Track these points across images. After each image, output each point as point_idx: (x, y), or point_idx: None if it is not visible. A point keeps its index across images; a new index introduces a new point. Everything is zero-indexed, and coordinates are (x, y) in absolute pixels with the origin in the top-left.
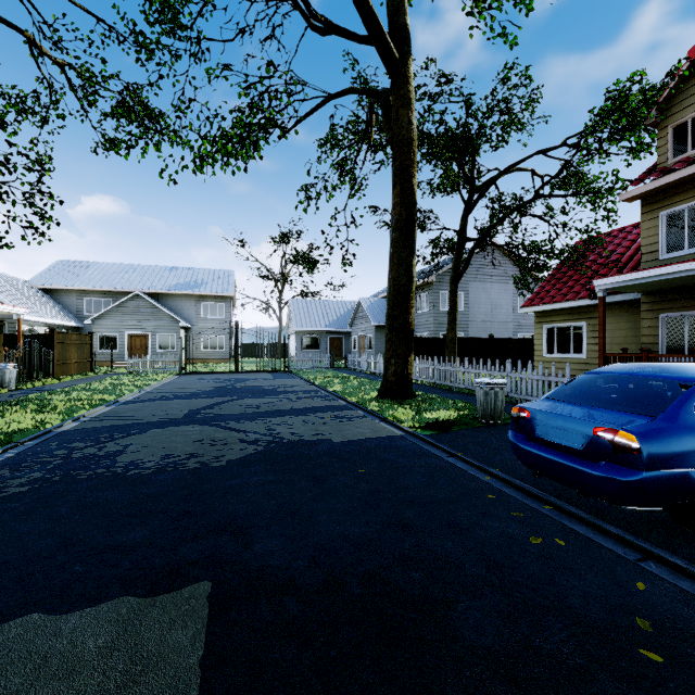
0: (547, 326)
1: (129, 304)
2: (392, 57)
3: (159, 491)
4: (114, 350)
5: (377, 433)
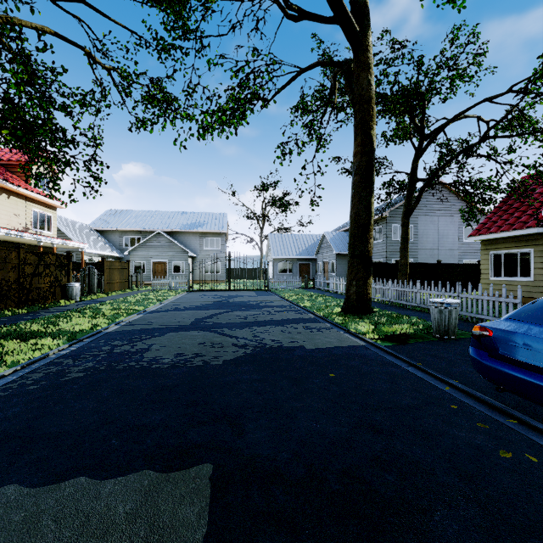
0: (494, 252)
1: (154, 240)
2: (354, 31)
3: (173, 382)
4: (143, 273)
5: (342, 343)
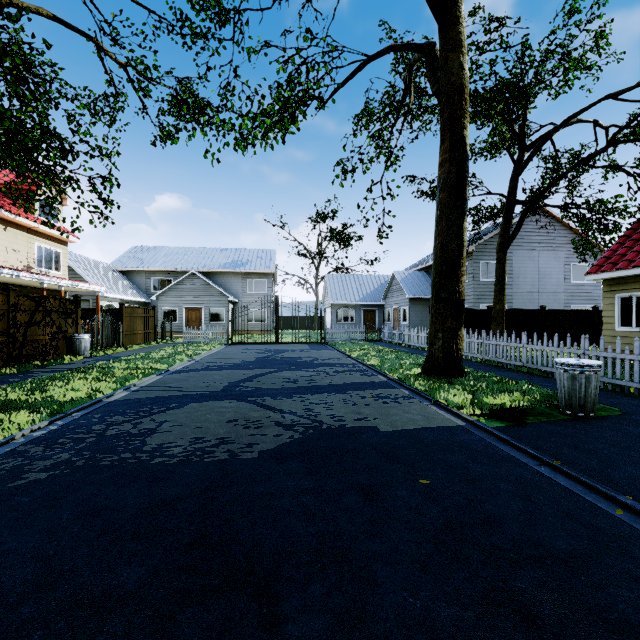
0: (622, 295)
1: (186, 282)
2: None
3: (176, 493)
4: (174, 322)
5: (431, 421)
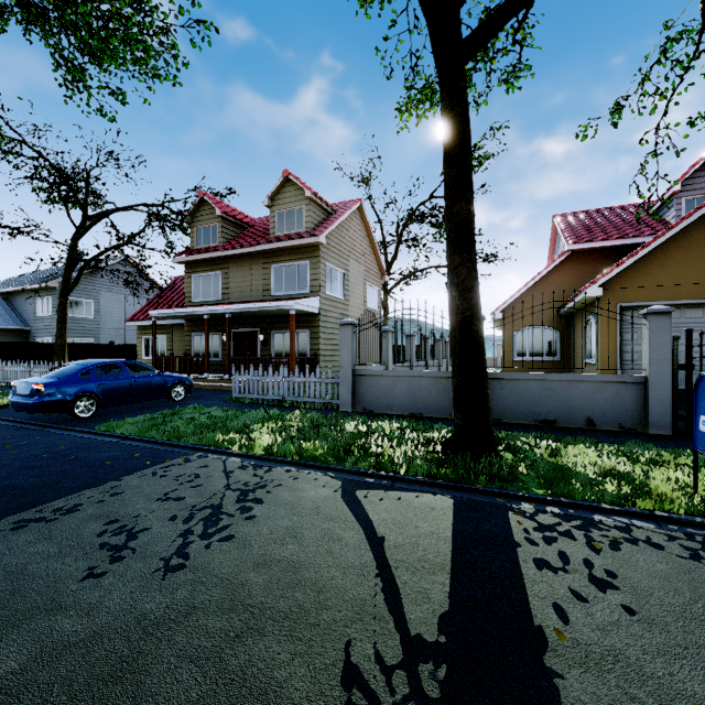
0: (146, 337)
1: None
2: None
3: None
4: None
5: None
